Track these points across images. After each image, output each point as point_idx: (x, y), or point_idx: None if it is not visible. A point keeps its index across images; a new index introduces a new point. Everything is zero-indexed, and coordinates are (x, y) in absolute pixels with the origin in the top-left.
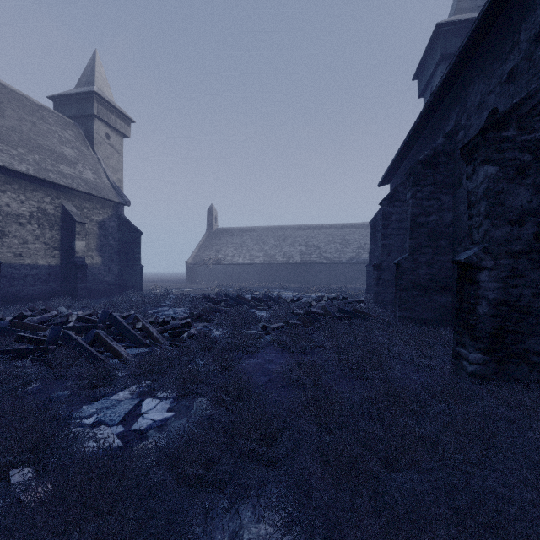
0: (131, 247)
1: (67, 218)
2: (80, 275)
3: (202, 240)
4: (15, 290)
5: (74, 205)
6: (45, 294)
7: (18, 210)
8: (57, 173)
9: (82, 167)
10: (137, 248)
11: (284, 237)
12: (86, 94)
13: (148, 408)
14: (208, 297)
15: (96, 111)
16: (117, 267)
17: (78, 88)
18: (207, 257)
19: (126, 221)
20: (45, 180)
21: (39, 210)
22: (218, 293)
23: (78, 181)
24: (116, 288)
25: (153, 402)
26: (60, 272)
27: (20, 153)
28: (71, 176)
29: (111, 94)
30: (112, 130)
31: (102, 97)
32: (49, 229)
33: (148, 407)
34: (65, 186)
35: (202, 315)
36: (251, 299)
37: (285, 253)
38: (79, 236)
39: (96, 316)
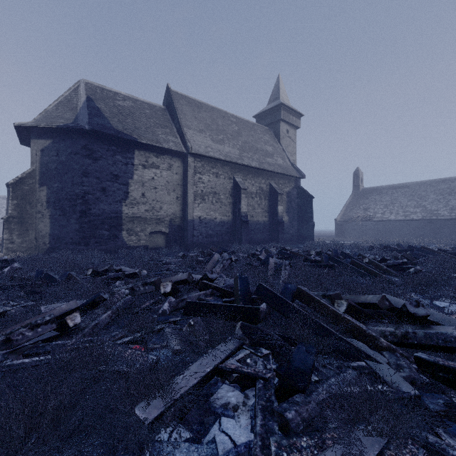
0: (305, 209)
1: (272, 192)
2: (280, 228)
3: (348, 201)
4: (250, 237)
5: (275, 183)
6: (262, 240)
7: (251, 190)
8: (267, 163)
9: (276, 157)
10: (310, 209)
11: (450, 190)
12: (275, 107)
13: (444, 305)
14: (389, 247)
15: (282, 116)
16: (296, 223)
17: (269, 104)
18: (354, 215)
19: (302, 190)
20: (262, 170)
21: (259, 188)
22: (399, 244)
23: (276, 167)
24: (295, 239)
25: (443, 303)
26: (268, 227)
27: (250, 155)
28: (272, 164)
29: (288, 101)
30: (290, 126)
31: (285, 105)
32: (263, 200)
33: (443, 305)
34: (271, 171)
35: (404, 259)
36: (439, 251)
37: (453, 207)
38: (279, 203)
39: (326, 253)
